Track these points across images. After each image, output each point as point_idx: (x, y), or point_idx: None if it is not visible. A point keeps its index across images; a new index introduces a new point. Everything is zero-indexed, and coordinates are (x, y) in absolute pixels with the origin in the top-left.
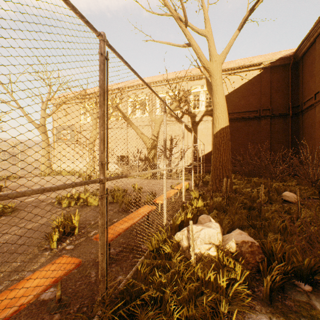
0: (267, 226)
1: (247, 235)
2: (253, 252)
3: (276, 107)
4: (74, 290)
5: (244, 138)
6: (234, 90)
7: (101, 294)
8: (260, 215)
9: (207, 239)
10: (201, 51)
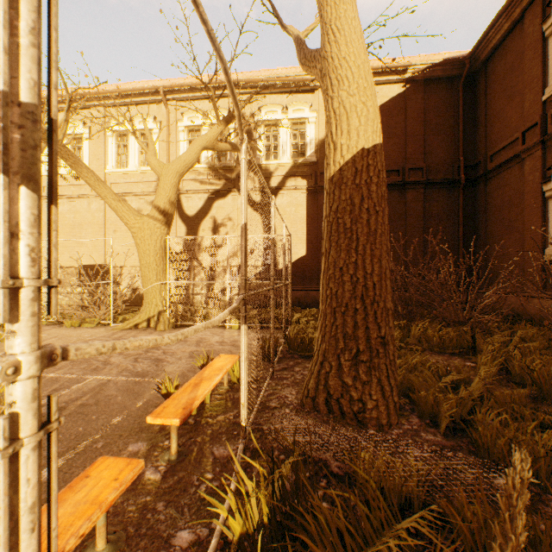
0: None
1: None
2: None
3: (435, 165)
4: None
5: None
6: None
7: None
8: None
9: None
10: None
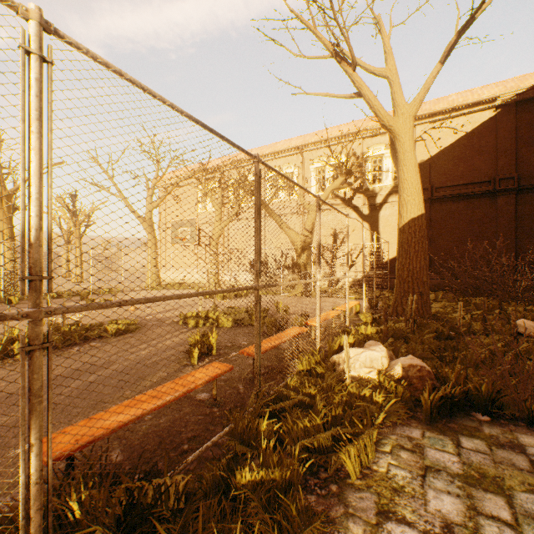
0: (461, 359)
1: (420, 361)
2: (422, 377)
3: (528, 173)
4: (226, 396)
5: (464, 229)
6: (446, 148)
7: (256, 389)
8: (458, 347)
9: (368, 363)
10: (378, 102)
